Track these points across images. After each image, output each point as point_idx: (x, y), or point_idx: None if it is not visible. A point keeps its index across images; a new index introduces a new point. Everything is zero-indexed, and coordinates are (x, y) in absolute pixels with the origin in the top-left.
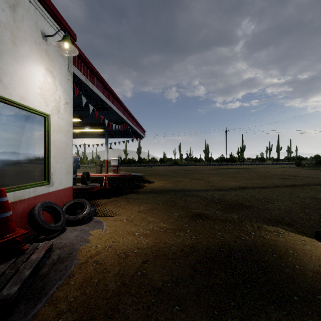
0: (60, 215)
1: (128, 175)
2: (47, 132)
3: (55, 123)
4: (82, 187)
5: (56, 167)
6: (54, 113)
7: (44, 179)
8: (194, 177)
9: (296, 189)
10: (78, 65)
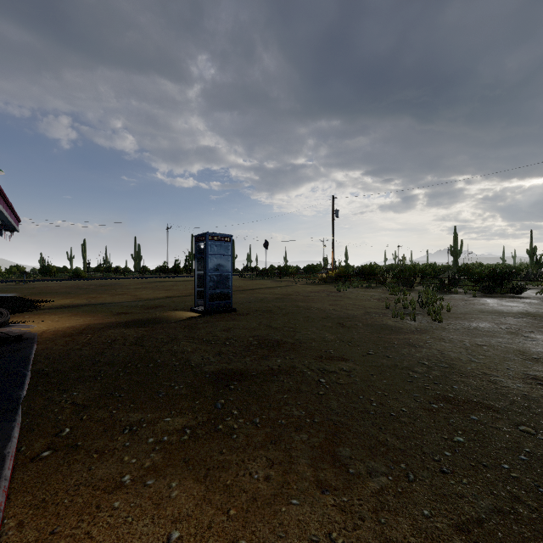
0: None
1: None
2: None
3: None
4: None
5: None
6: None
7: None
8: (116, 293)
9: None
10: None
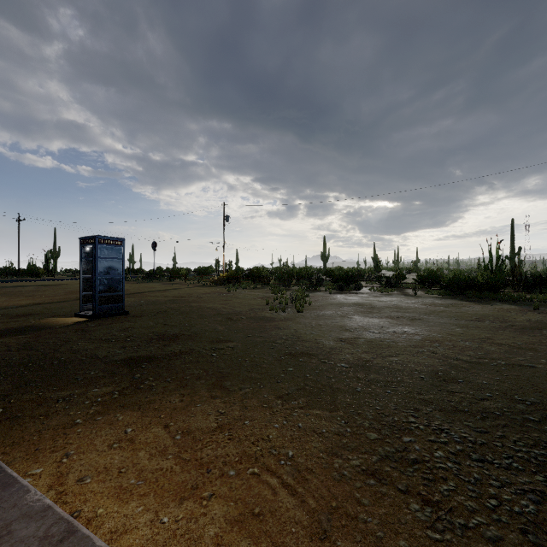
0: None
1: None
2: None
3: None
4: None
5: None
6: None
7: None
8: None
9: None
10: None
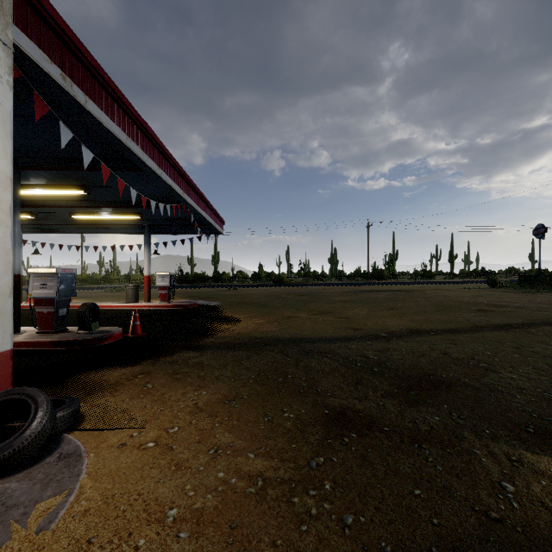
0: None
1: (189, 305)
2: None
3: None
4: (76, 337)
5: None
6: None
7: None
8: (317, 309)
9: (519, 334)
10: (38, 34)
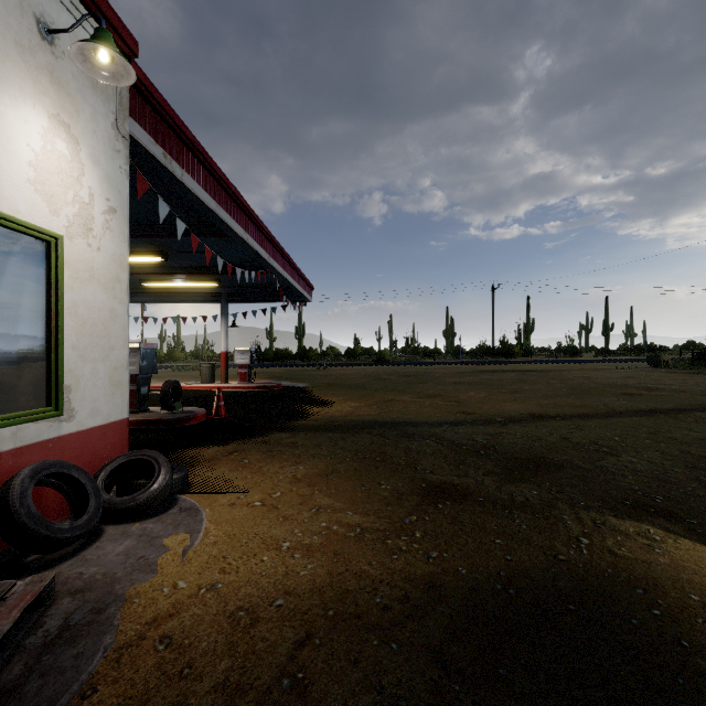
0: (88, 496)
1: (273, 386)
2: (54, 282)
3: (78, 258)
4: (161, 416)
5: (83, 372)
6: (75, 232)
7: (47, 403)
8: (424, 392)
9: (663, 420)
10: (145, 120)
